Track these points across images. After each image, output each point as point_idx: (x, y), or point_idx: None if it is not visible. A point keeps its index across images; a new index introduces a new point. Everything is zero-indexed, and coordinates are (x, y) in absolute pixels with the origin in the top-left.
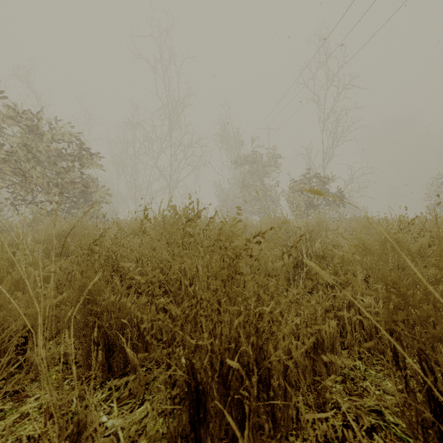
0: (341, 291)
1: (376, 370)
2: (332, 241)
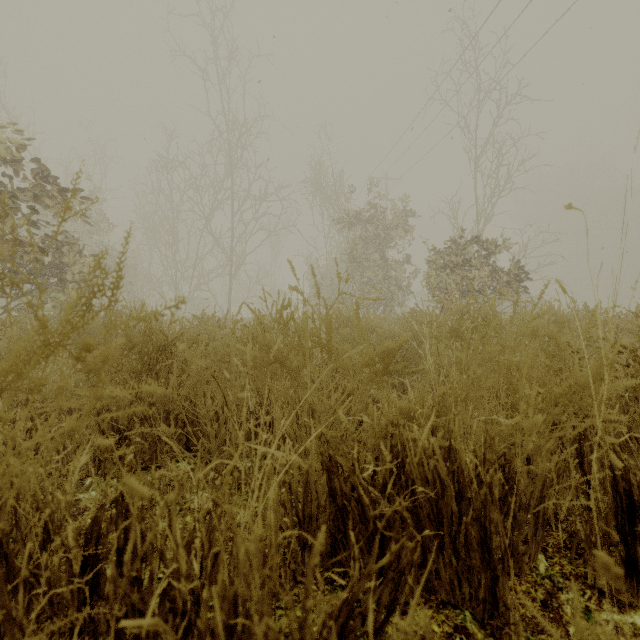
0: None
1: None
2: None
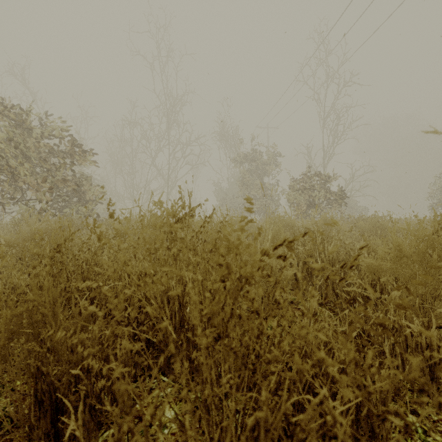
0: (365, 304)
1: (441, 434)
2: (345, 244)
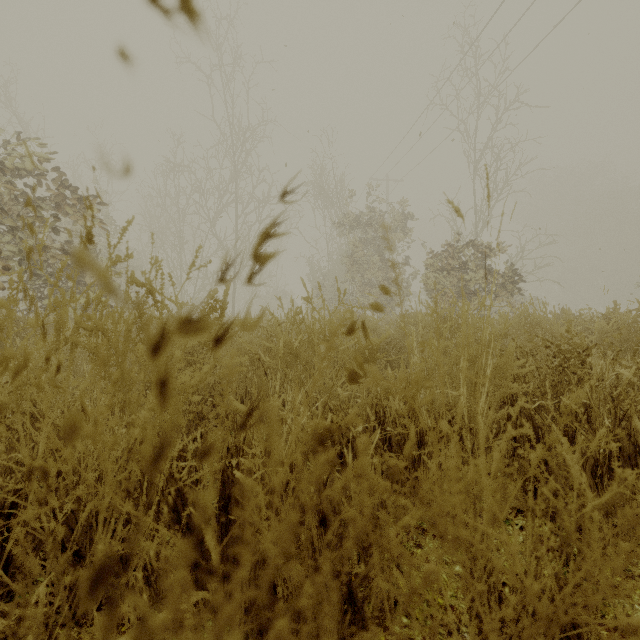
0: None
1: None
2: None
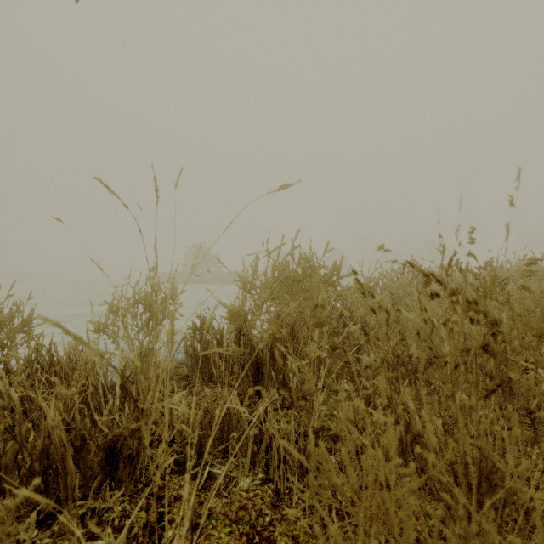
0: None
1: None
2: None
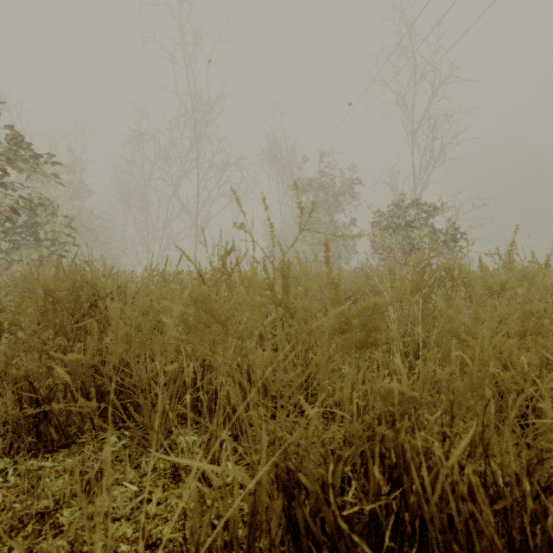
0: None
1: None
2: None
